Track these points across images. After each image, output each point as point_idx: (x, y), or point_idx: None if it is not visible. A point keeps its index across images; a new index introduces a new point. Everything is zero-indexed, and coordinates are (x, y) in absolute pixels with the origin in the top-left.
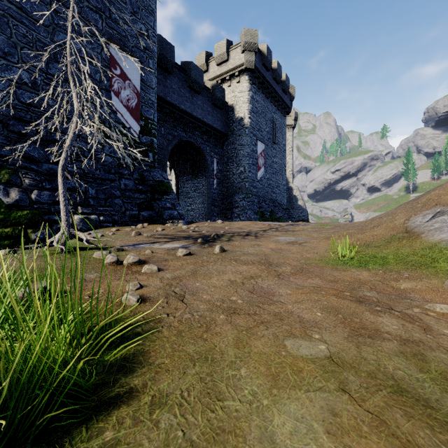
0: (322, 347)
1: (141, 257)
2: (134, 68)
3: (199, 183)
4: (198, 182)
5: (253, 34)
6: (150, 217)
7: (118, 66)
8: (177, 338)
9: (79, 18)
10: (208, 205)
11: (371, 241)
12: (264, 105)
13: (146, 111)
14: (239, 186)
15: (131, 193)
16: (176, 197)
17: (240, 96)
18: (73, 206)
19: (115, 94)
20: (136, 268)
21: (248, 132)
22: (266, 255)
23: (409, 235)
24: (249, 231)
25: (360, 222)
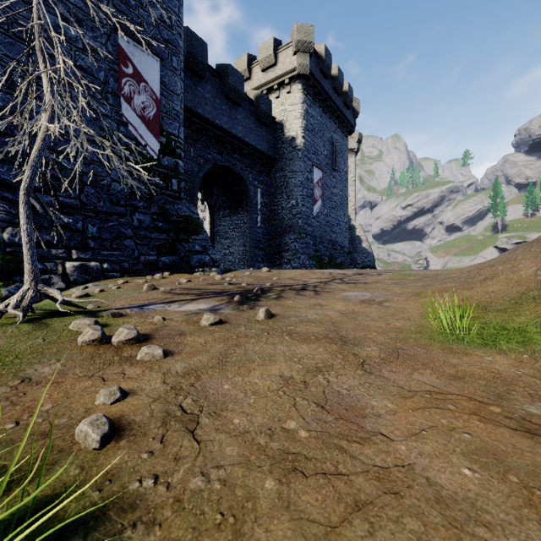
0: None
1: (144, 328)
2: (152, 67)
3: (239, 219)
4: (238, 218)
5: (307, 31)
6: (173, 264)
7: (130, 63)
8: None
9: None
10: (251, 248)
11: (488, 302)
12: (322, 122)
13: (168, 124)
14: (290, 224)
15: (148, 232)
16: (208, 237)
17: (291, 110)
18: (64, 249)
19: (125, 99)
20: (129, 350)
21: (302, 155)
22: (334, 323)
23: None
24: (305, 283)
25: (458, 271)
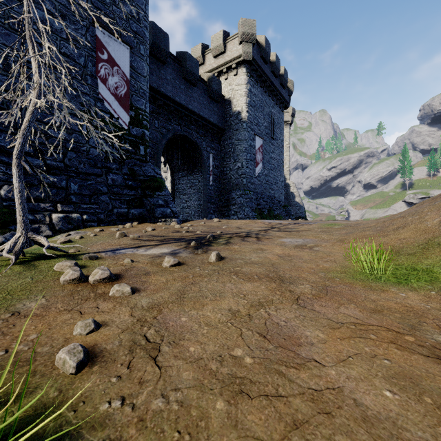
0: None
1: (116, 268)
2: (123, 54)
3: (194, 179)
4: (194, 178)
5: (250, 24)
6: (141, 215)
7: (105, 51)
8: None
9: None
10: (205, 202)
11: (400, 247)
12: (262, 99)
13: (137, 101)
14: (237, 182)
15: (120, 189)
16: (169, 193)
17: (237, 90)
18: (51, 203)
19: (101, 80)
20: (103, 288)
21: (246, 126)
22: (273, 264)
23: None
24: (249, 231)
25: (375, 221)
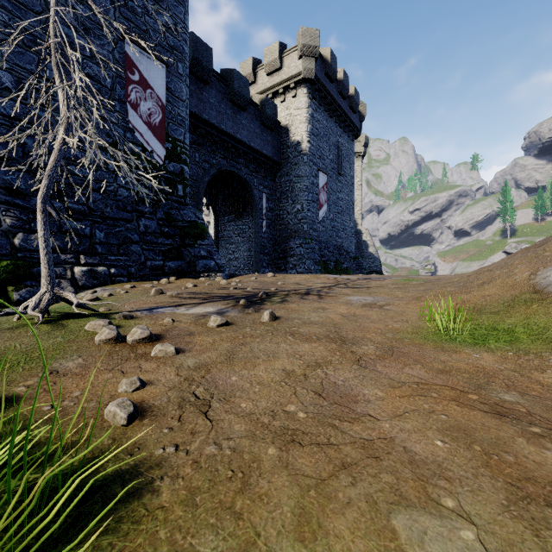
0: (467, 535)
1: (155, 329)
2: (158, 74)
3: (244, 224)
4: (243, 223)
5: (313, 35)
6: (179, 269)
7: (136, 70)
8: (185, 511)
9: (83, 4)
10: (256, 253)
11: (483, 305)
12: (327, 126)
13: (174, 130)
14: (296, 229)
15: (154, 237)
16: (213, 242)
17: (296, 115)
18: (73, 254)
19: (132, 106)
20: (143, 348)
21: (307, 160)
22: (335, 324)
23: (541, 297)
24: (309, 288)
25: (459, 276)
